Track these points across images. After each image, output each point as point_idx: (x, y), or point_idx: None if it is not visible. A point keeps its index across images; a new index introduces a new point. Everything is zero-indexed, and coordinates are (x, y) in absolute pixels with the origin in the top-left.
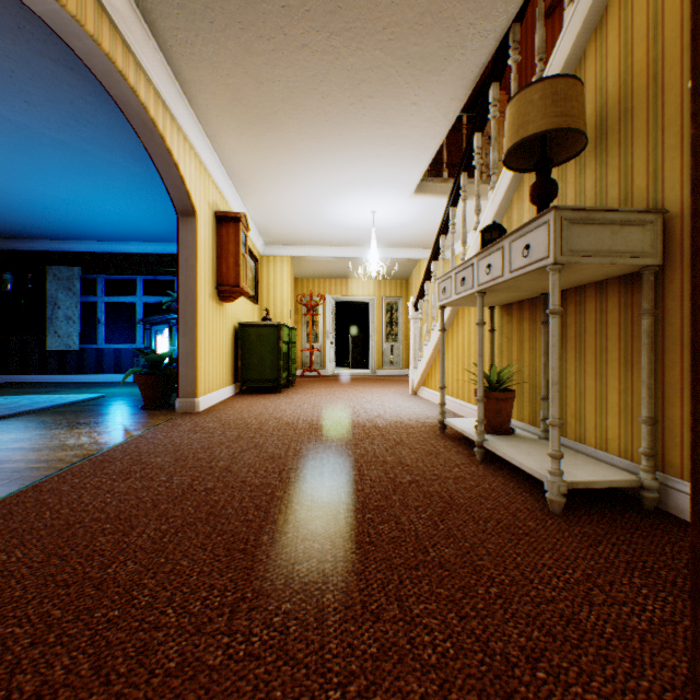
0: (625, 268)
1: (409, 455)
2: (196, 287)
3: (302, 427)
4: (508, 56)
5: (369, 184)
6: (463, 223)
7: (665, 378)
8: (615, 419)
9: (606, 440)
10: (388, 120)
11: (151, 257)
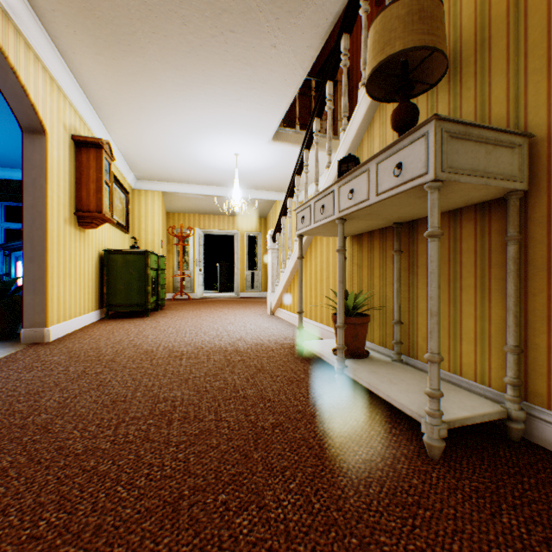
0: (492, 193)
1: (271, 385)
2: (46, 209)
3: (161, 355)
4: (358, 9)
5: (232, 126)
6: (316, 163)
7: (529, 306)
8: (471, 344)
9: (461, 364)
10: (250, 61)
11: (13, 183)
